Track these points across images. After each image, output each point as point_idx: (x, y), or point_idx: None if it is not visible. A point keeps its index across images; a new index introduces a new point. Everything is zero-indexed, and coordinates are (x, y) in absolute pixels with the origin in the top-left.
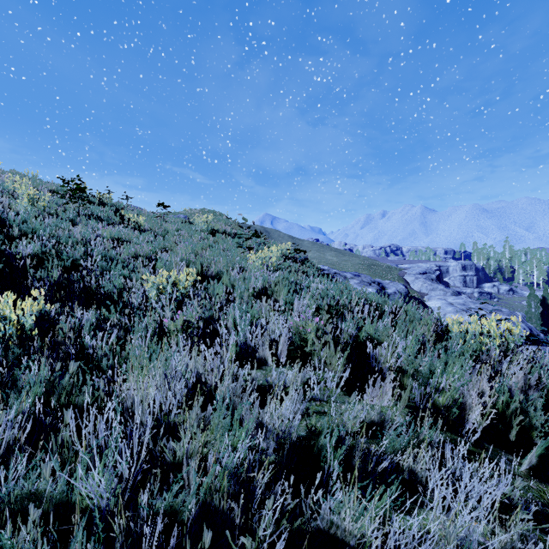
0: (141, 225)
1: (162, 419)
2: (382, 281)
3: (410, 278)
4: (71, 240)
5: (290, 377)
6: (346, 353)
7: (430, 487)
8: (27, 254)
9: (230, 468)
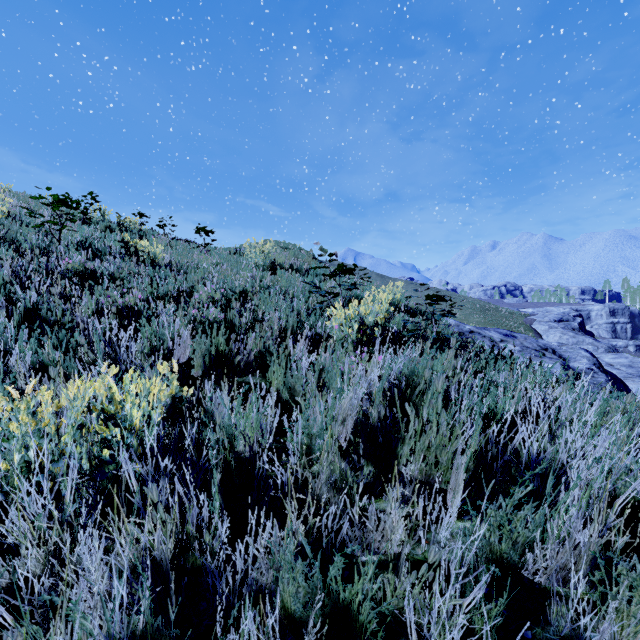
0: (155, 257)
1: None
2: (552, 345)
3: (541, 327)
4: None
5: None
6: None
7: None
8: None
9: None
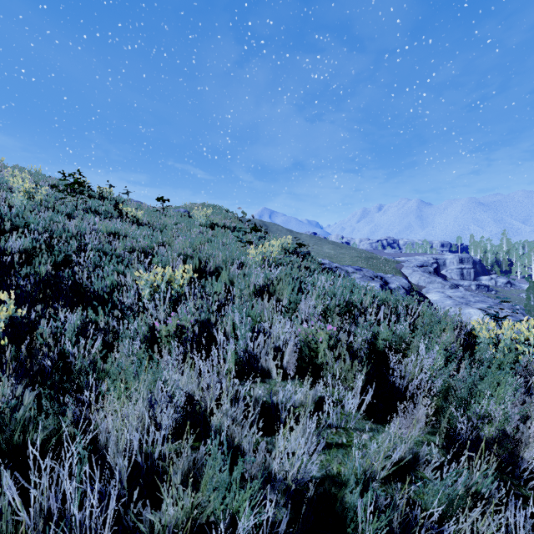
0: (139, 219)
1: (143, 462)
2: (384, 276)
3: (407, 271)
4: (65, 235)
5: (299, 396)
6: (365, 368)
7: None
8: (15, 249)
9: None
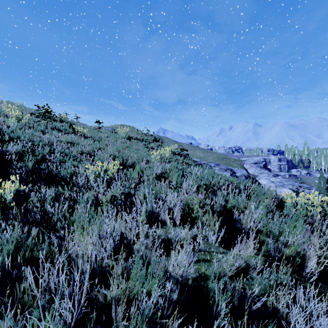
0: (85, 134)
1: (97, 268)
2: (233, 168)
3: (247, 166)
4: (41, 143)
5: (183, 234)
6: (220, 218)
7: (292, 323)
8: (12, 152)
9: (147, 315)
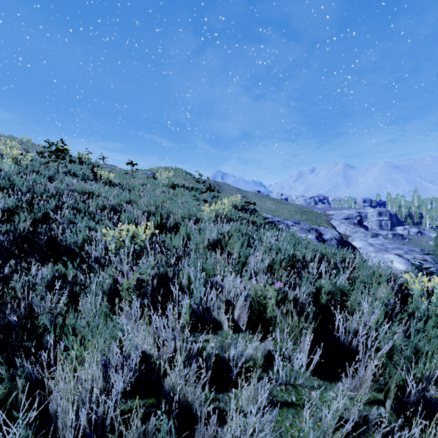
0: (111, 180)
1: (92, 433)
2: (318, 228)
3: (336, 222)
4: (45, 195)
5: (249, 351)
6: (311, 325)
7: None
8: None
9: None
